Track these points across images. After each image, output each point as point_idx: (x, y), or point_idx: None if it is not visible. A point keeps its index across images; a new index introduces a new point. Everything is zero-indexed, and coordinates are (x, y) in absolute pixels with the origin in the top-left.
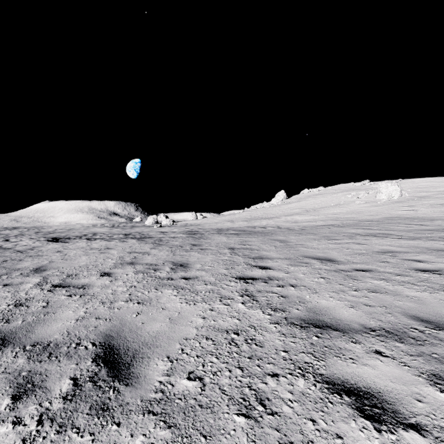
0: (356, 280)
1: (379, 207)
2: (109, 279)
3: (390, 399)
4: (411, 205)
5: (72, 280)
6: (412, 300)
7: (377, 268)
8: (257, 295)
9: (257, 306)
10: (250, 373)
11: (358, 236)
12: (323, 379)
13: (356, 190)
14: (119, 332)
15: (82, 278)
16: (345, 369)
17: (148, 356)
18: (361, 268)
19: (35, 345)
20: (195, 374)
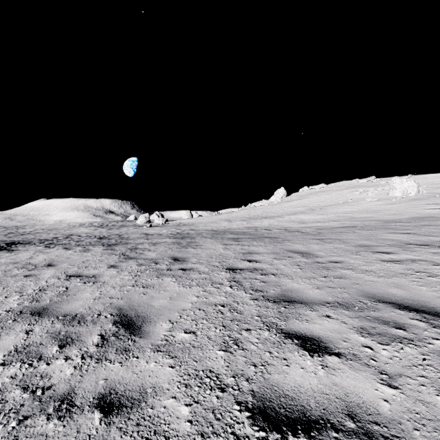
0: None
1: (397, 205)
2: None
3: None
4: (435, 202)
5: None
6: None
7: None
8: None
9: None
10: None
11: (414, 247)
12: None
13: (363, 187)
14: None
15: None
16: None
17: None
18: None
19: None
20: None
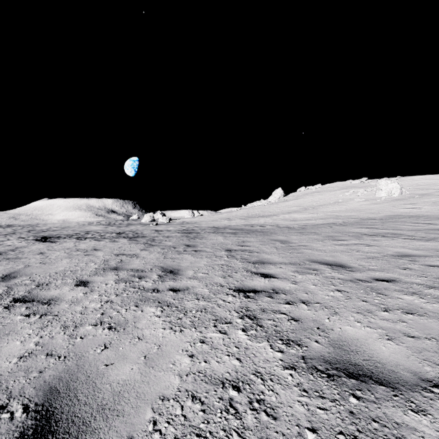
0: (381, 295)
1: (380, 205)
2: (83, 291)
3: None
4: (412, 202)
5: (40, 292)
6: None
7: (401, 278)
8: (262, 316)
9: (263, 336)
10: None
11: (365, 237)
12: None
13: (355, 187)
14: (70, 383)
15: (52, 289)
16: None
17: (100, 438)
18: (381, 276)
19: None
20: None
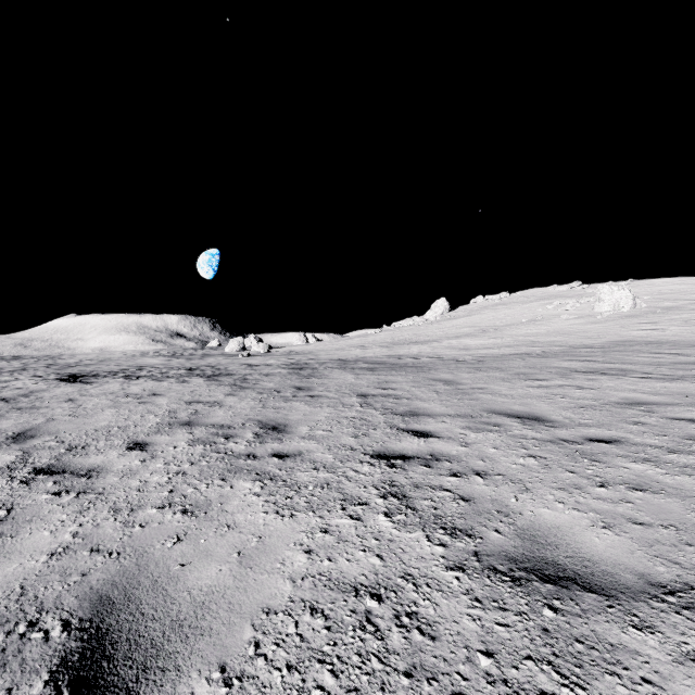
0: (596, 462)
1: (601, 325)
2: (140, 457)
3: None
4: (651, 321)
5: (73, 458)
6: None
7: (629, 437)
8: (414, 494)
9: (416, 523)
10: None
11: (576, 374)
12: None
13: (561, 297)
14: (129, 590)
15: (92, 454)
16: None
17: (178, 666)
18: (598, 435)
19: None
20: None
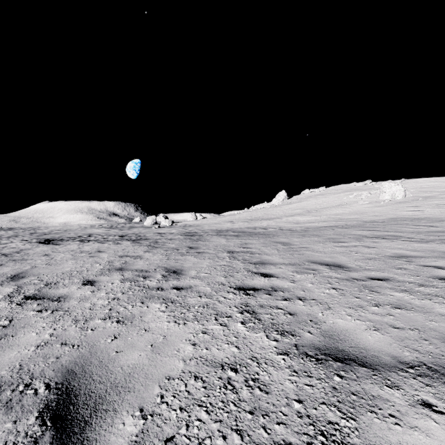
0: (374, 292)
1: (383, 208)
2: (91, 289)
3: None
4: (415, 205)
5: (49, 290)
6: None
7: (395, 277)
8: (260, 311)
9: (260, 328)
10: (253, 442)
11: (365, 239)
12: None
13: (359, 190)
14: (85, 366)
15: (61, 287)
16: (387, 436)
17: (115, 408)
18: (376, 276)
19: None
20: (174, 444)
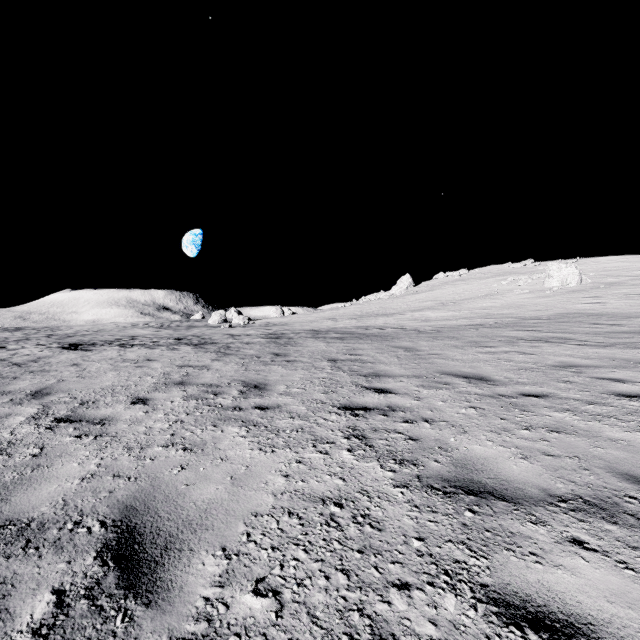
0: (525, 412)
1: (549, 299)
2: (143, 410)
3: (612, 638)
4: (595, 295)
5: (87, 411)
6: (619, 446)
7: (556, 392)
8: (372, 436)
9: (372, 456)
10: (362, 582)
11: (521, 342)
12: (488, 596)
13: (515, 274)
14: (148, 502)
15: (102, 407)
16: (525, 575)
17: (191, 548)
18: (531, 391)
19: (5, 525)
20: (267, 584)
